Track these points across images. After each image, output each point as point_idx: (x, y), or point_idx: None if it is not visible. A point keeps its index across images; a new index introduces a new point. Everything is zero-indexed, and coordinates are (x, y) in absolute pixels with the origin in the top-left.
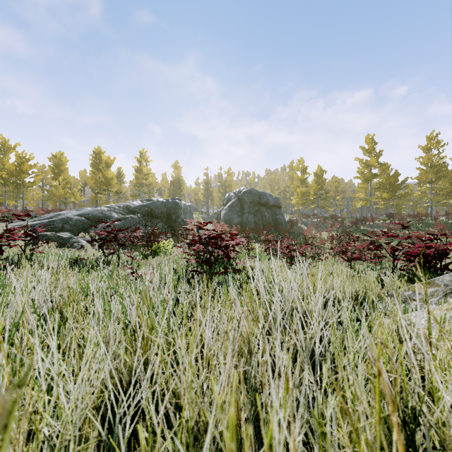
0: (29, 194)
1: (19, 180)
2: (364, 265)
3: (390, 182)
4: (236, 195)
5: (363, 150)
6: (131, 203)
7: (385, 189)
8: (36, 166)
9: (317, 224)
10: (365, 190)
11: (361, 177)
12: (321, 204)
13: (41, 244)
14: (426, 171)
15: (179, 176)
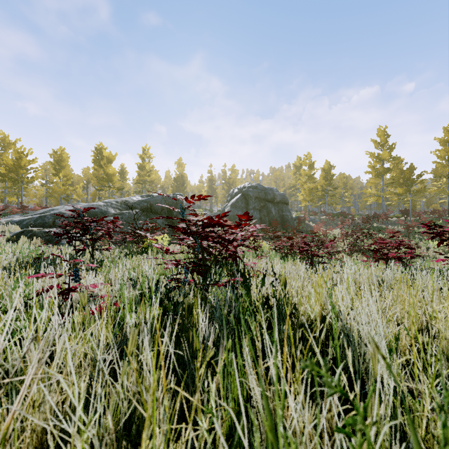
0: (32, 191)
1: (17, 176)
2: (388, 265)
3: (405, 176)
4: (240, 190)
5: (374, 143)
6: (130, 199)
7: (400, 184)
8: (35, 161)
9: (326, 221)
10: (375, 186)
11: (373, 172)
12: (329, 201)
13: (23, 241)
14: (444, 165)
15: (182, 174)
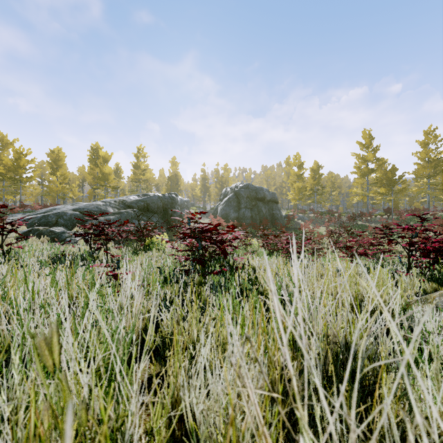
0: (28, 190)
1: (16, 175)
2: (365, 260)
3: (387, 177)
4: (233, 190)
5: (360, 145)
6: (127, 198)
7: (383, 184)
8: (33, 161)
9: (314, 219)
10: (361, 185)
11: (358, 172)
12: (317, 199)
13: (32, 239)
14: (424, 166)
15: (176, 172)
